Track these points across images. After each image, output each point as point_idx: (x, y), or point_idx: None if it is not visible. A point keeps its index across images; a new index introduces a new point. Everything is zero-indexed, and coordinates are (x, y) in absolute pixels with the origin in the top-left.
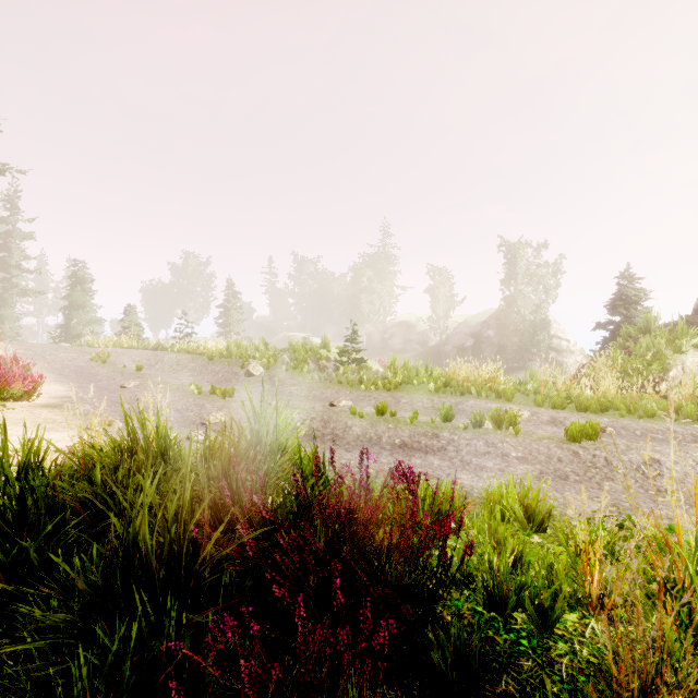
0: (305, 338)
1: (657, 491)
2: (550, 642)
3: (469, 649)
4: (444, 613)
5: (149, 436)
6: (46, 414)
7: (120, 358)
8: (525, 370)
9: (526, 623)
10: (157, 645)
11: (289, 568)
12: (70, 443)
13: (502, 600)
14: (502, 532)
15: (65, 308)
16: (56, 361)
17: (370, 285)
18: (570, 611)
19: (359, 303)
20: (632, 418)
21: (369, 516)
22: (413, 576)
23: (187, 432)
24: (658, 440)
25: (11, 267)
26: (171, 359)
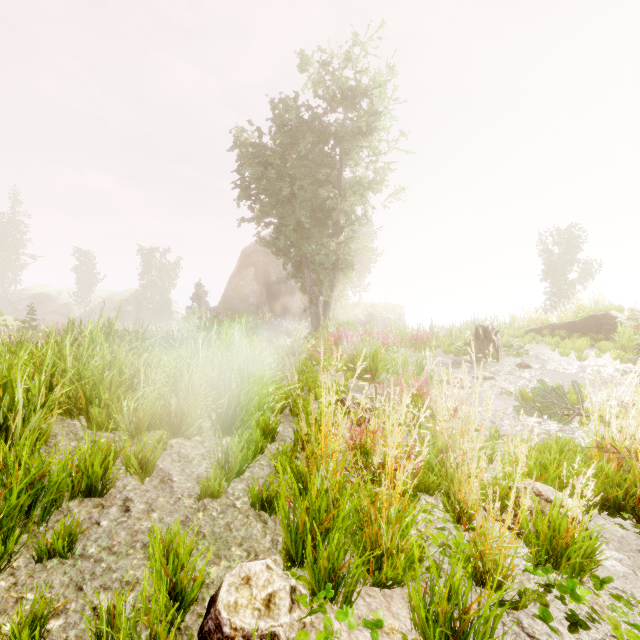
0: None
1: None
2: None
3: None
4: None
5: None
6: None
7: None
8: None
9: None
10: None
11: None
12: None
13: None
14: None
15: None
16: None
17: None
18: None
19: None
20: None
21: None
22: None
23: None
24: None
25: None
26: None
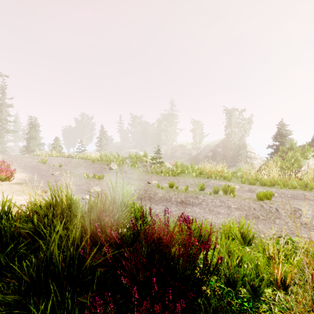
0: (136, 152)
1: (300, 224)
2: (258, 304)
3: (220, 311)
4: (205, 288)
5: (58, 204)
6: (16, 187)
7: (52, 161)
8: (235, 166)
9: (246, 293)
10: (61, 311)
11: (129, 268)
12: (27, 201)
13: (234, 282)
14: (232, 247)
15: (27, 138)
16: (22, 162)
17: (165, 128)
18: (267, 287)
19: (160, 136)
20: (285, 189)
21: (167, 238)
22: (191, 271)
23: (81, 195)
24: (298, 199)
25: (2, 120)
26: (75, 161)
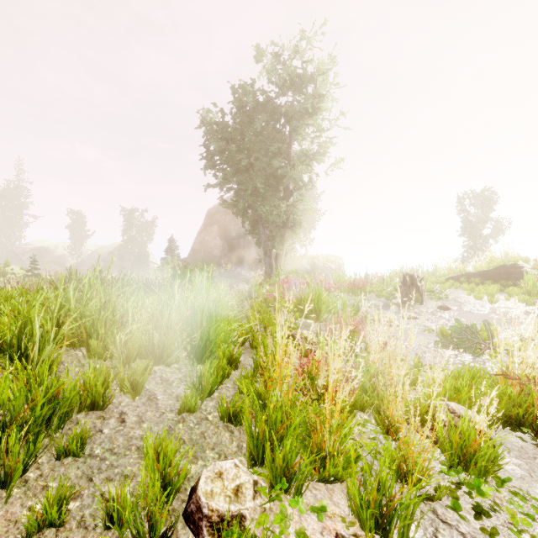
0: None
1: None
2: None
3: None
4: None
5: None
6: None
7: None
8: None
9: None
10: None
11: None
12: None
13: None
14: None
15: None
16: None
17: (3, 213)
18: None
19: None
20: None
21: None
22: None
23: None
24: None
25: None
26: None
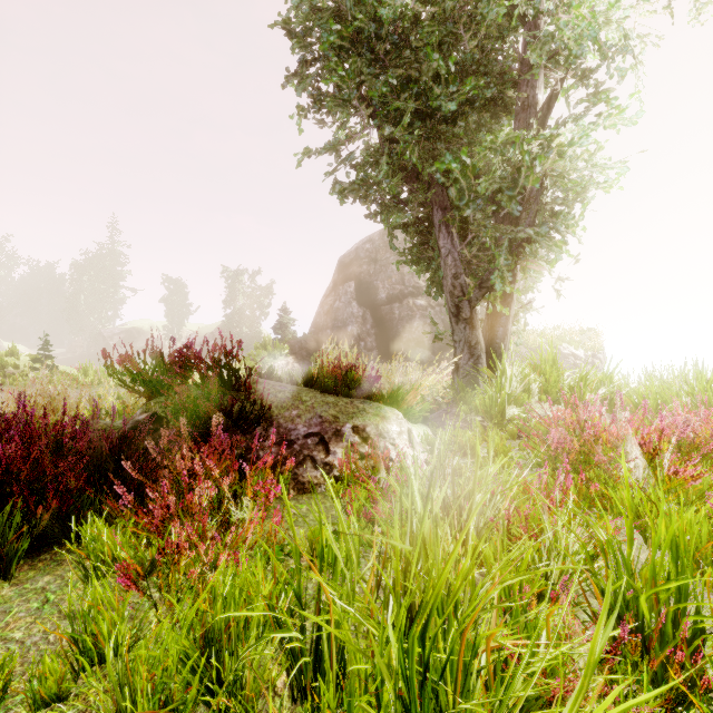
0: None
1: None
2: None
3: None
4: None
5: None
6: None
7: None
8: None
9: None
10: None
11: None
12: None
13: None
14: None
15: None
16: None
17: (92, 285)
18: None
19: (76, 304)
20: None
21: None
22: None
23: None
24: None
25: None
26: None
